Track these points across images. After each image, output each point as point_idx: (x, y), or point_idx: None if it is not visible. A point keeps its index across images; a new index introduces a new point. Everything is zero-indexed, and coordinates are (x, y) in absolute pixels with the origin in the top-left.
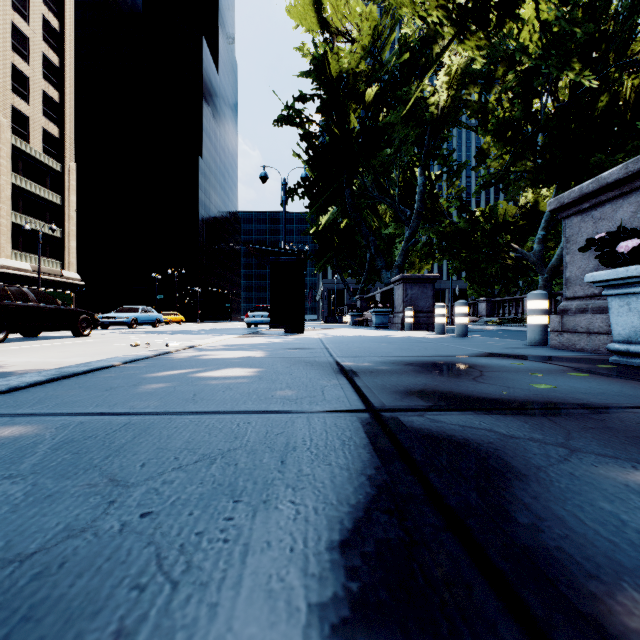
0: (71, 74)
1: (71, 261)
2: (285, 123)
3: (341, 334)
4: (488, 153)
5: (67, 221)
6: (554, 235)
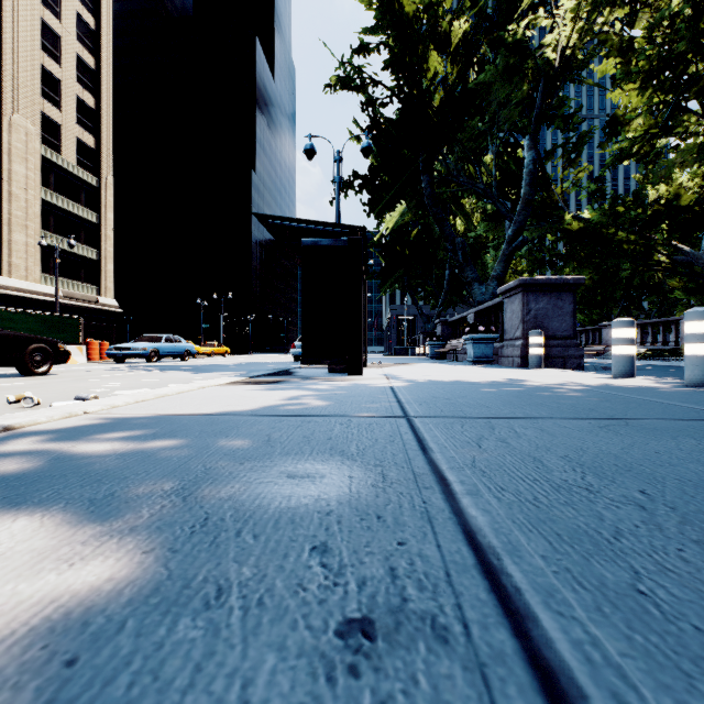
0: (108, 77)
1: (108, 286)
2: (341, 84)
3: (430, 376)
4: (622, 120)
5: (104, 241)
6: (699, 239)
